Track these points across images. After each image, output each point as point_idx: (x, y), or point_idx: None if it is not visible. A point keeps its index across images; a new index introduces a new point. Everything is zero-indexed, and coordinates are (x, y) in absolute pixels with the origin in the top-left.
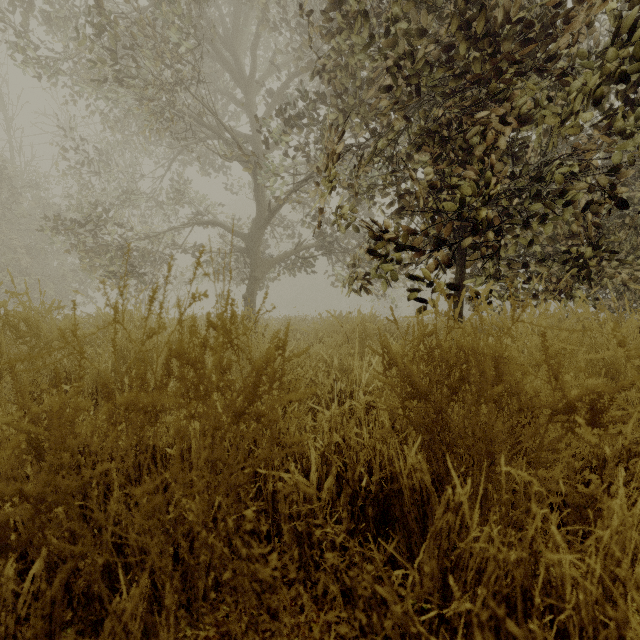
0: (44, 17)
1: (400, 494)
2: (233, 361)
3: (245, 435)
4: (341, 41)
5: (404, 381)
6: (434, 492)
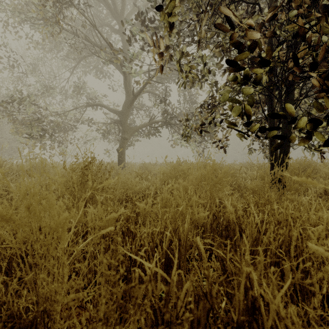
0: None
1: None
2: None
3: None
4: None
5: None
6: None
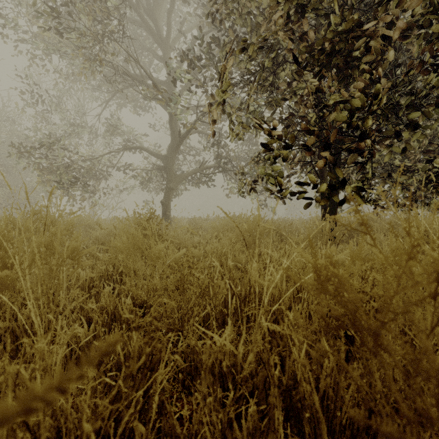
0: None
1: None
2: None
3: None
4: None
5: None
6: None
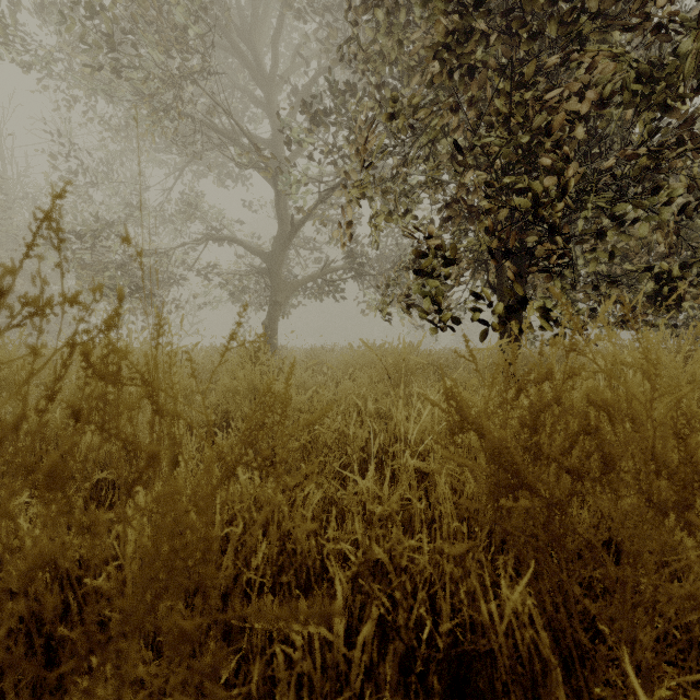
0: (33, 3)
1: (488, 655)
2: (164, 448)
3: (147, 679)
4: (376, 15)
5: (495, 461)
6: (555, 666)
